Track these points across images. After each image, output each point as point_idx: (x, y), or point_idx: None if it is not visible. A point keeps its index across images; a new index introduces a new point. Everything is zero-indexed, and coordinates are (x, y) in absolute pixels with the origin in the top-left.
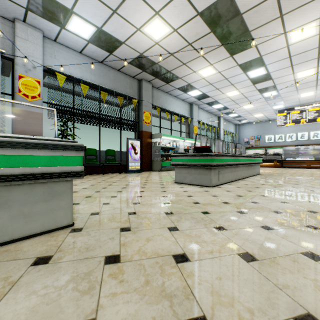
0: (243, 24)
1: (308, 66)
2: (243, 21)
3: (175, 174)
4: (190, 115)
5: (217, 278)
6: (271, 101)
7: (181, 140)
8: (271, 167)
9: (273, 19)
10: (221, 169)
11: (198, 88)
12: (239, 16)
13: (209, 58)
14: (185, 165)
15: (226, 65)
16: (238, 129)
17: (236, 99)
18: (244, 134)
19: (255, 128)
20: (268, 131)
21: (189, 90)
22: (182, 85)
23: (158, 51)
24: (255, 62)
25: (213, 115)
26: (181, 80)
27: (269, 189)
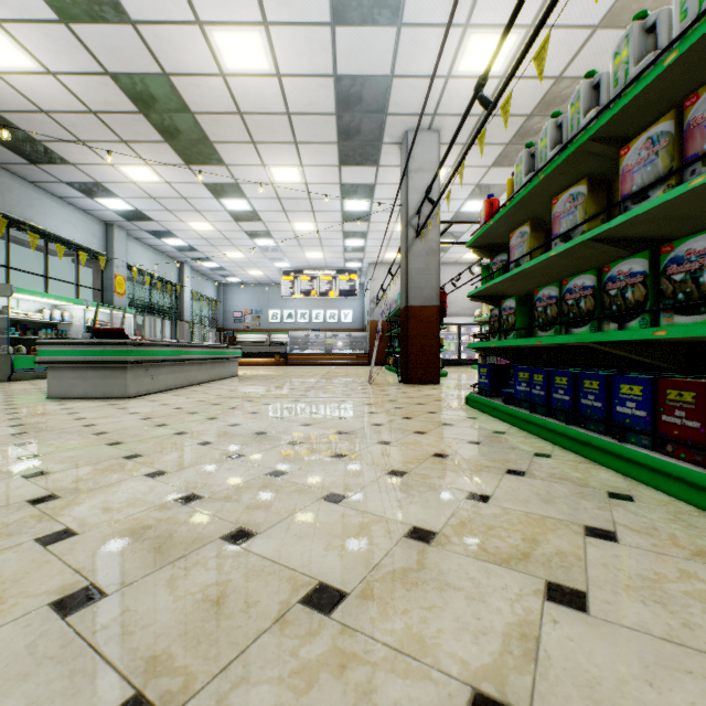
0: (200, 128)
1: (305, 218)
2: (199, 124)
3: (49, 382)
4: (106, 250)
5: (69, 457)
6: (270, 254)
7: (79, 307)
8: (273, 366)
9: (244, 141)
10: (151, 368)
11: (125, 198)
12: (190, 113)
13: (142, 152)
14: (74, 362)
15: (181, 176)
16: (223, 293)
17: (210, 238)
18: (235, 304)
19: (253, 294)
20: (273, 302)
21: (101, 194)
22: (79, 179)
23: (1, 90)
24: (231, 189)
25: (168, 257)
26: (77, 170)
27: (221, 393)
